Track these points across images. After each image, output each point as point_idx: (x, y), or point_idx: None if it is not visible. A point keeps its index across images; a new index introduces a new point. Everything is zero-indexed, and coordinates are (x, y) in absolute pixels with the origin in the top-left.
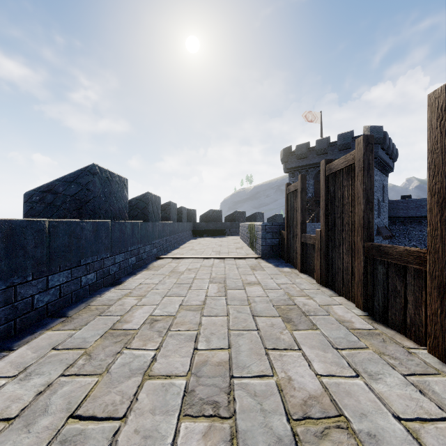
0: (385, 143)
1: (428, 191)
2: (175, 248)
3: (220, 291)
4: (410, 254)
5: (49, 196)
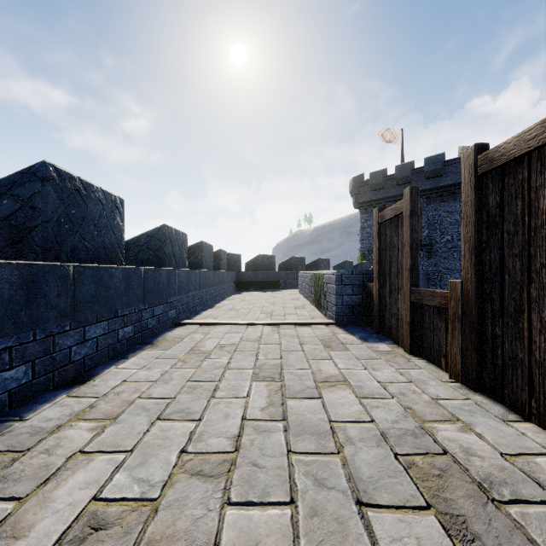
0: None
1: None
2: (208, 307)
3: (273, 401)
4: None
5: None
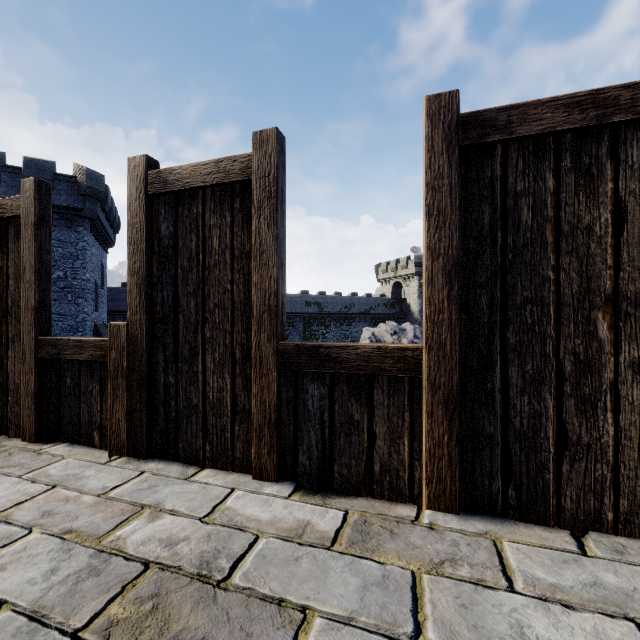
0: (108, 203)
1: (426, 250)
2: None
3: None
4: (388, 354)
5: None
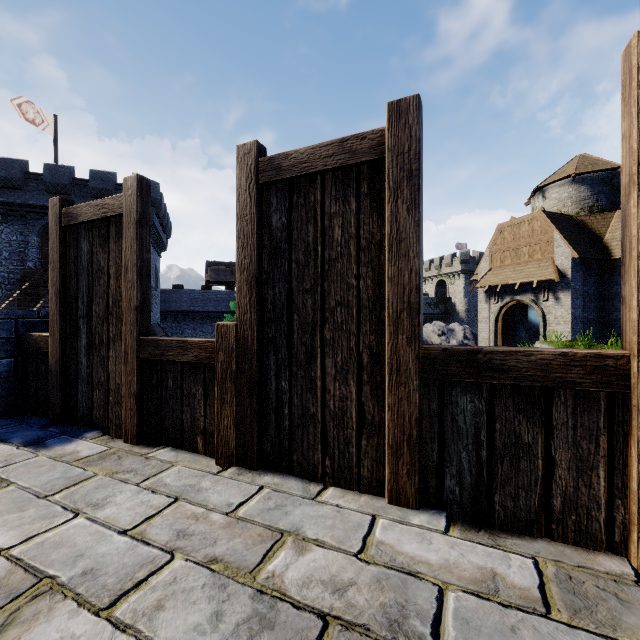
0: (162, 209)
1: None
2: None
3: None
4: (576, 363)
5: None
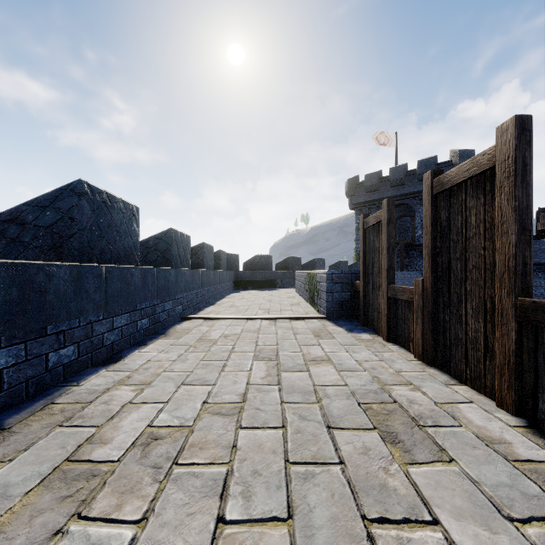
0: None
1: None
2: (210, 304)
3: (270, 374)
4: None
5: (12, 227)
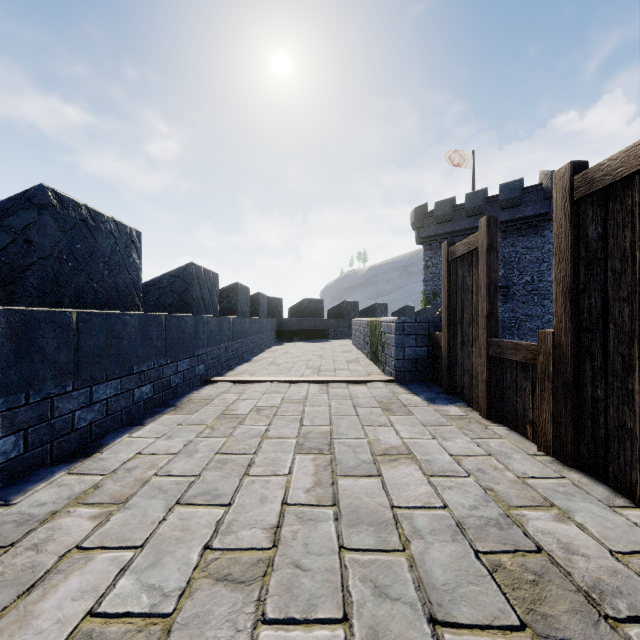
0: None
1: None
2: (244, 361)
3: (320, 480)
4: None
5: None
